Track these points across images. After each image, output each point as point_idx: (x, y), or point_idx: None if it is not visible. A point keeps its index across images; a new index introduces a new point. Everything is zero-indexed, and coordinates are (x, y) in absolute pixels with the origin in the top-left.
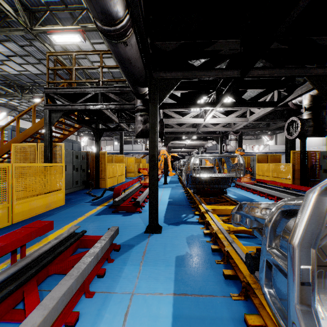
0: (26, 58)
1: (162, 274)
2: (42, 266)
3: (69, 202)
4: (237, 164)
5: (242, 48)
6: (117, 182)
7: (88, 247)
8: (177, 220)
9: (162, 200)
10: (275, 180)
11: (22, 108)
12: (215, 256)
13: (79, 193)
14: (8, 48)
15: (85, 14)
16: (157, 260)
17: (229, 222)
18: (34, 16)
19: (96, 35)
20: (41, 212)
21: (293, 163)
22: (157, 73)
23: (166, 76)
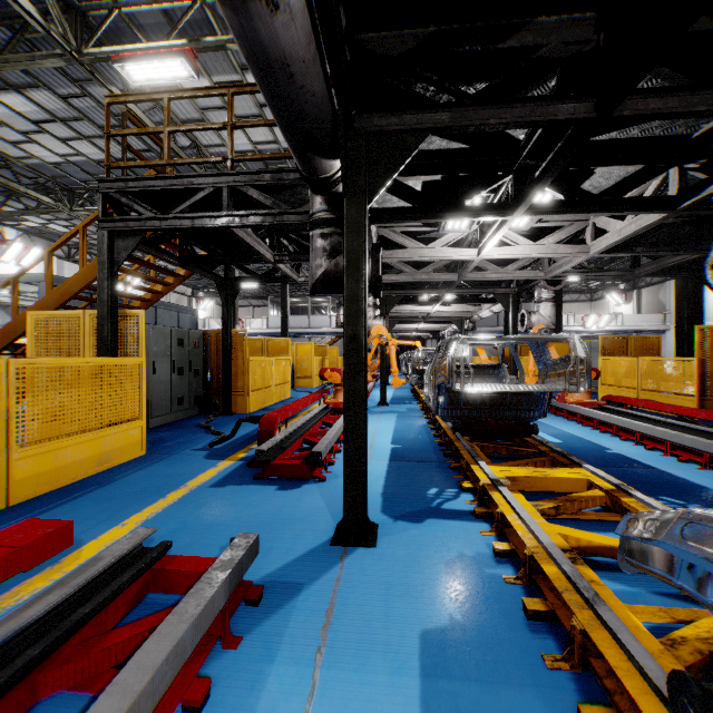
0: (75, 125)
1: (381, 704)
2: (7, 682)
3: (157, 449)
4: (566, 360)
5: (604, 36)
6: (272, 399)
7: (174, 590)
8: (415, 507)
9: (376, 447)
10: (649, 397)
11: (74, 239)
12: (541, 638)
13: (185, 427)
14: (37, 104)
15: (198, 12)
16: (365, 644)
17: (558, 515)
18: (87, 24)
19: (224, 64)
20: (86, 476)
21: (699, 357)
22: (364, 119)
23: (390, 125)
